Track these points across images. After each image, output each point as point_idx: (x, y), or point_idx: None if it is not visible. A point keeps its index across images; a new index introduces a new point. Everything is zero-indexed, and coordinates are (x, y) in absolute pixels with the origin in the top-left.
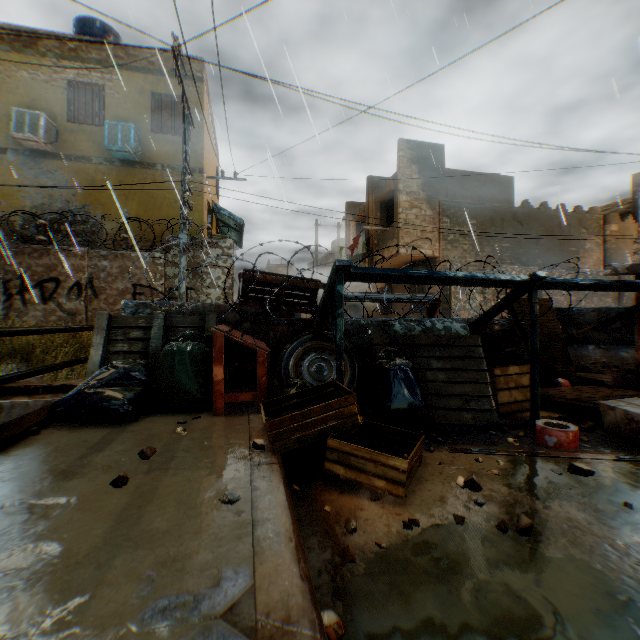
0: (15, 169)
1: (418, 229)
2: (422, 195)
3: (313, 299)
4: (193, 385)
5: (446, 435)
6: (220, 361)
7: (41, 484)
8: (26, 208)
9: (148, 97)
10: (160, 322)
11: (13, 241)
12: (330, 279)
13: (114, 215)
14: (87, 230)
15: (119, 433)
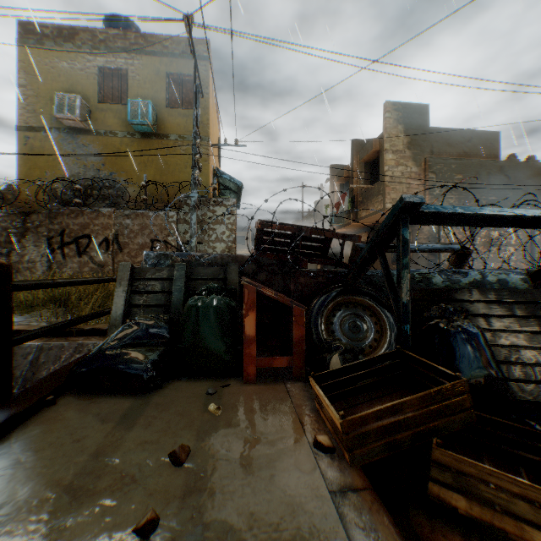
0: (57, 144)
1: (404, 185)
2: (408, 153)
3: (331, 249)
4: (220, 346)
5: (539, 421)
6: (252, 320)
7: (36, 515)
8: (65, 177)
9: (163, 77)
10: (181, 274)
11: (55, 204)
12: (388, 221)
13: (135, 180)
14: (113, 194)
15: (142, 407)
